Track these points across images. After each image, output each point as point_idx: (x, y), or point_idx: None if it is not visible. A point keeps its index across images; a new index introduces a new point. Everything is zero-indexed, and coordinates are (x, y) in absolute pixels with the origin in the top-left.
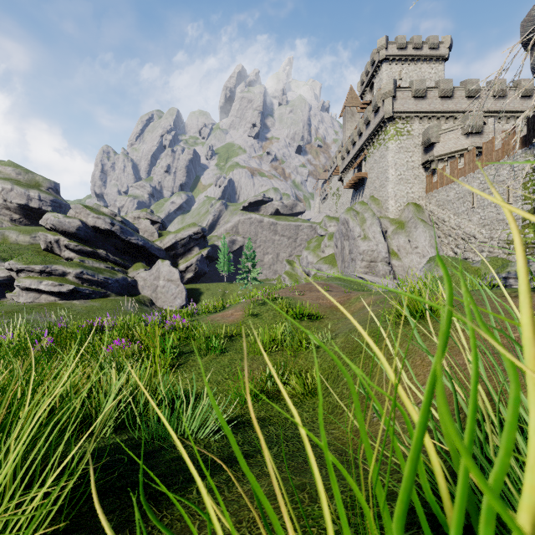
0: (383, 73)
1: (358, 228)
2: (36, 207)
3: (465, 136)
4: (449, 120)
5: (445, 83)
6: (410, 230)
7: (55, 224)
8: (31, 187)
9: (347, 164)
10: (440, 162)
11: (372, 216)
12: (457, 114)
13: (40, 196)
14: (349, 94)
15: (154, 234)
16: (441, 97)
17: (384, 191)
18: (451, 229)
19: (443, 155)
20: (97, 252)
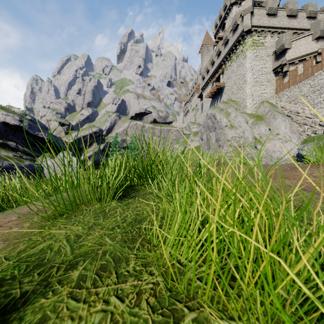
0: (233, 13)
1: (225, 119)
2: None
3: (315, 41)
4: (293, 36)
5: (292, 4)
6: (269, 120)
7: None
8: None
9: (206, 81)
10: (291, 65)
11: (235, 110)
12: (300, 31)
13: None
14: (205, 36)
15: (61, 132)
16: (288, 16)
17: (242, 92)
18: (307, 118)
19: (294, 59)
20: (7, 144)
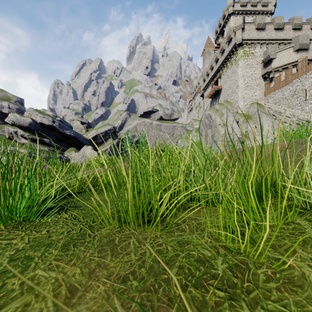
0: (231, 23)
1: (218, 119)
2: (6, 113)
3: (295, 52)
4: (280, 46)
5: (279, 19)
6: (255, 119)
7: (14, 120)
8: (3, 100)
9: (207, 83)
10: (276, 72)
11: (228, 111)
12: (286, 41)
13: (9, 105)
14: (207, 41)
15: (82, 130)
16: (275, 29)
17: (235, 95)
18: (287, 117)
19: (279, 67)
20: (43, 140)
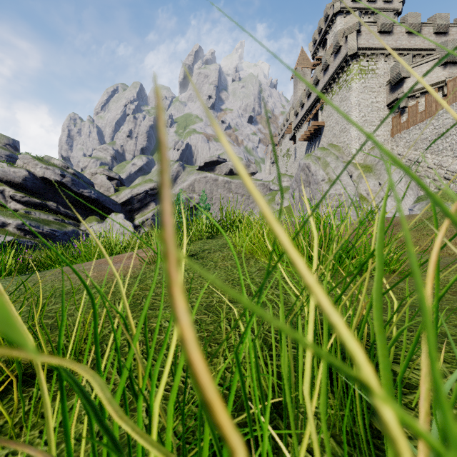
0: (337, 26)
1: (321, 171)
2: None
3: (441, 67)
4: (416, 59)
5: (414, 16)
6: (379, 172)
7: None
8: None
9: (301, 118)
10: (411, 99)
11: (336, 160)
12: (425, 51)
13: None
14: (300, 55)
15: (110, 189)
16: (408, 33)
17: (346, 135)
18: (429, 169)
19: (414, 91)
20: (46, 204)
